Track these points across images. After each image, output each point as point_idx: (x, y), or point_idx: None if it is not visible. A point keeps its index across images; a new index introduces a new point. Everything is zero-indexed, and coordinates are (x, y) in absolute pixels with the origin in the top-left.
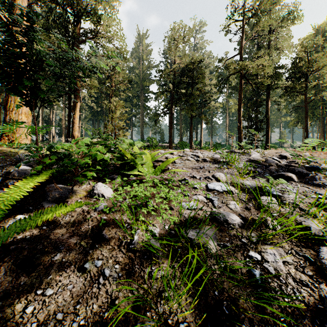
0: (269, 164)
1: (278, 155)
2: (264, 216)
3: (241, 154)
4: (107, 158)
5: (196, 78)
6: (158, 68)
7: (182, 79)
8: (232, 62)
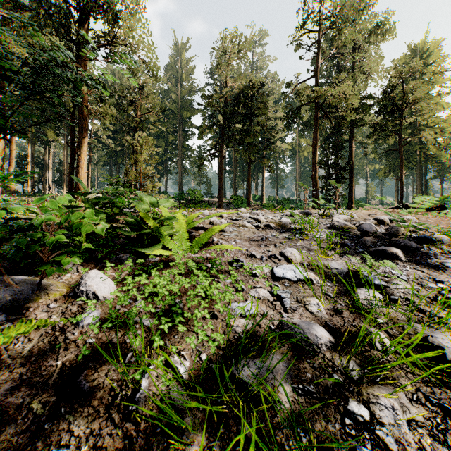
0: (361, 232)
1: (372, 218)
2: (366, 327)
3: (320, 217)
4: (101, 231)
5: (256, 108)
6: (203, 92)
7: (236, 110)
8: (305, 88)
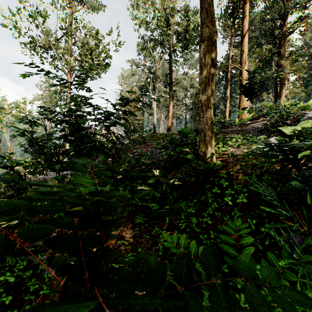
0: None
1: None
2: None
3: None
4: (269, 105)
5: None
6: None
7: None
8: None
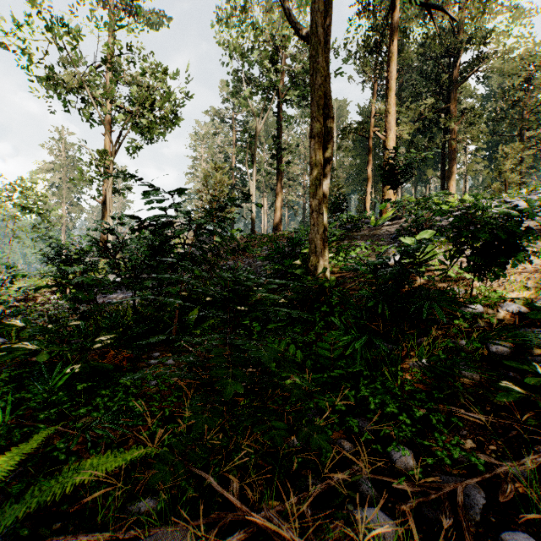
0: None
1: None
2: None
3: None
4: (413, 200)
5: None
6: None
7: None
8: None
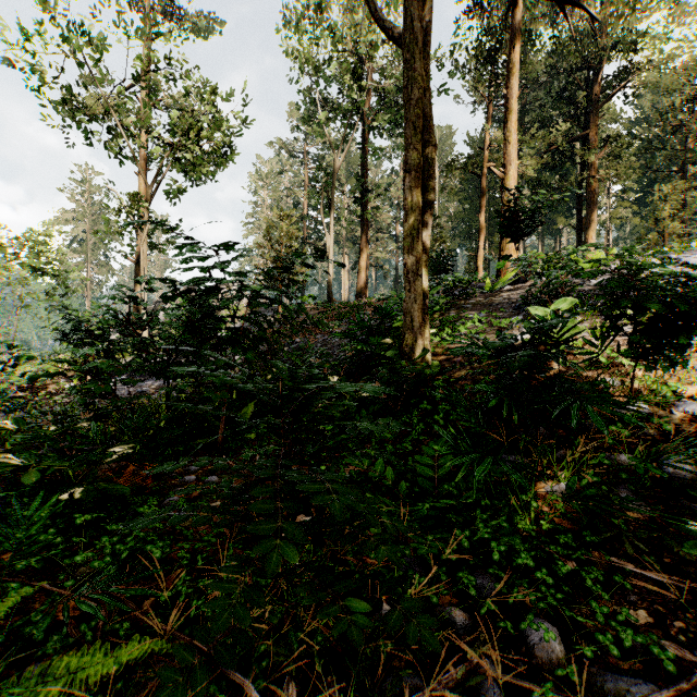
0: None
1: None
2: None
3: None
4: (543, 257)
5: None
6: None
7: None
8: None
